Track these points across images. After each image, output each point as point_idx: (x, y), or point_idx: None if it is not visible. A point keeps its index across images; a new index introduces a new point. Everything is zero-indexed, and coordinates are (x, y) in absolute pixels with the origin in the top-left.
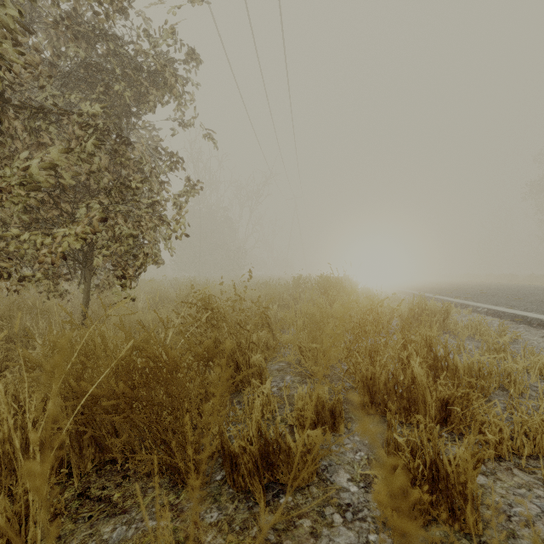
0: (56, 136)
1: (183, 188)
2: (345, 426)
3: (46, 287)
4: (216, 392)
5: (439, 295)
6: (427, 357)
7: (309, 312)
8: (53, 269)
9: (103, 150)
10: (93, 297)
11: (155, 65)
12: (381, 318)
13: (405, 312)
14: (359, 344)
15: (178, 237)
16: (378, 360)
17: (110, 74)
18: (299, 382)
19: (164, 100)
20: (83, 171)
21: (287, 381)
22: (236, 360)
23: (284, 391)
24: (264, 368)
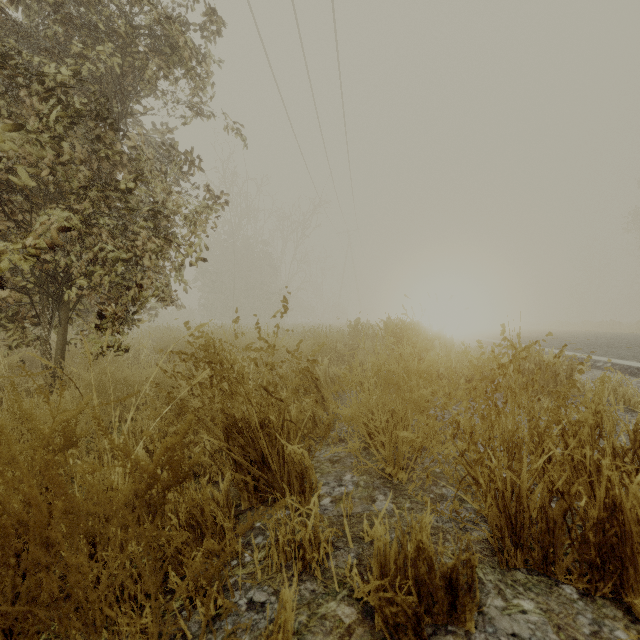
0: (7, 112)
1: (202, 201)
2: (472, 603)
3: (7, 333)
4: (219, 516)
5: (537, 346)
6: (594, 448)
7: (384, 368)
8: (15, 308)
9: (79, 136)
10: (73, 347)
11: (161, 29)
12: (535, 381)
13: (511, 368)
14: (495, 433)
15: (192, 264)
16: (525, 462)
17: (94, 34)
18: (368, 487)
19: (173, 77)
20: (45, 161)
21: (347, 483)
22: (261, 450)
23: (344, 516)
24: (308, 467)
